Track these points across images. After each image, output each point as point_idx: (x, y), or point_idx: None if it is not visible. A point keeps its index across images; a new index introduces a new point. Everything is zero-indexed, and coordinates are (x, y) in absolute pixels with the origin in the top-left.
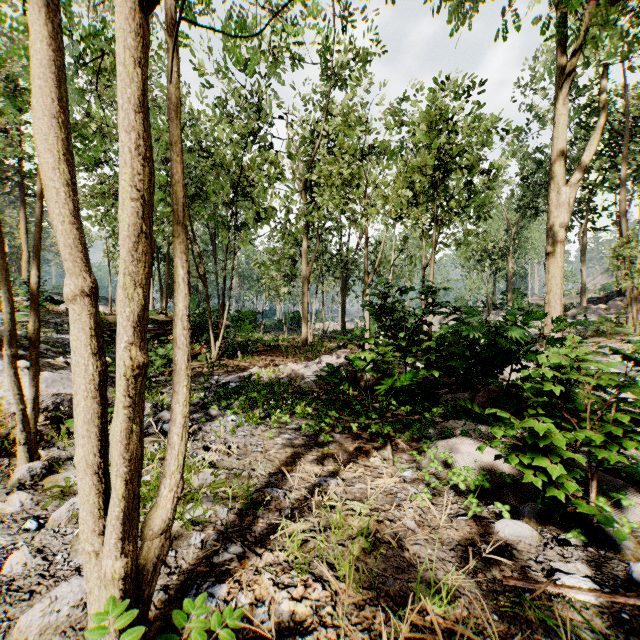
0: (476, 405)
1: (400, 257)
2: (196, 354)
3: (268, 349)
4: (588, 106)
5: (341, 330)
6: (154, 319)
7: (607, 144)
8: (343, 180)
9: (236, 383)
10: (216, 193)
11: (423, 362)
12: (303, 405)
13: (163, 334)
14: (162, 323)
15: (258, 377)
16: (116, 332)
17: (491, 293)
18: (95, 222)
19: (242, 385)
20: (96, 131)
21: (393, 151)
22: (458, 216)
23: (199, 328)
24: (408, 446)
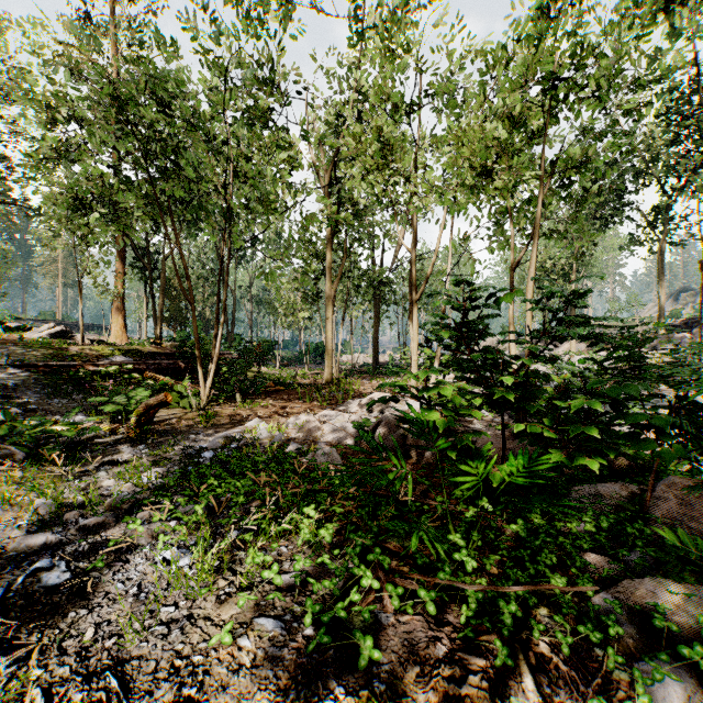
0: (701, 542)
1: (456, 266)
2: (161, 402)
3: (281, 389)
4: (675, 90)
5: (373, 363)
6: (137, 350)
7: (692, 140)
8: (383, 140)
9: (216, 450)
10: (207, 179)
11: (551, 433)
12: (318, 505)
13: (144, 370)
14: (147, 355)
15: (253, 438)
16: (76, 367)
17: (547, 320)
18: (62, 227)
19: (219, 459)
20: (67, 115)
21: (455, 104)
22: (565, 187)
23: (192, 362)
24: (574, 672)
